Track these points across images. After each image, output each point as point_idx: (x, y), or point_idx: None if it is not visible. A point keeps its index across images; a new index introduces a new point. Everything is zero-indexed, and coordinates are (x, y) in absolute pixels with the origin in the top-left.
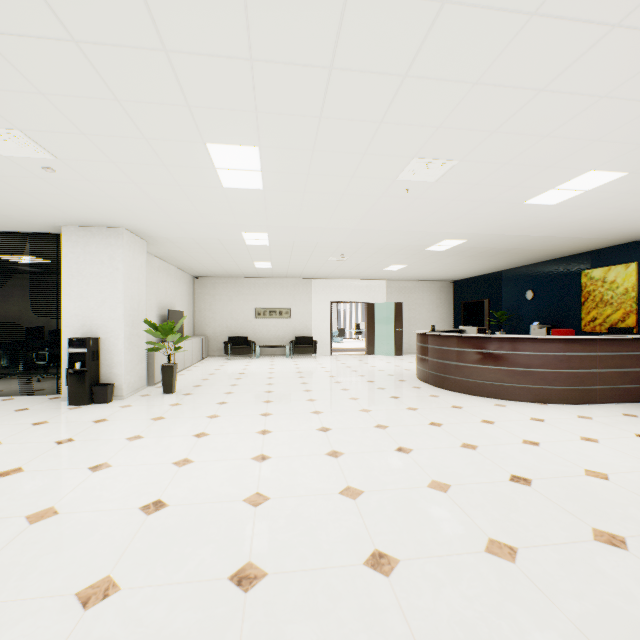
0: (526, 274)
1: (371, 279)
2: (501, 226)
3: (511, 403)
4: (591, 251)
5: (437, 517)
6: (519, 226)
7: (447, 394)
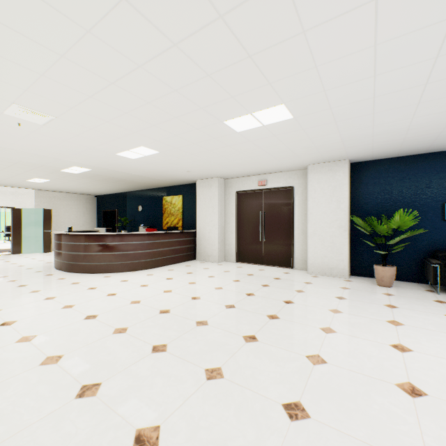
0: (139, 196)
1: (18, 187)
2: (110, 165)
3: (116, 274)
4: (167, 187)
5: (12, 359)
6: (122, 167)
7: (74, 276)
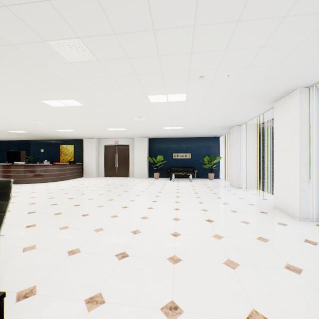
0: (41, 143)
1: None
2: (44, 132)
3: (48, 183)
4: (63, 139)
5: (54, 194)
6: (49, 132)
7: (25, 184)
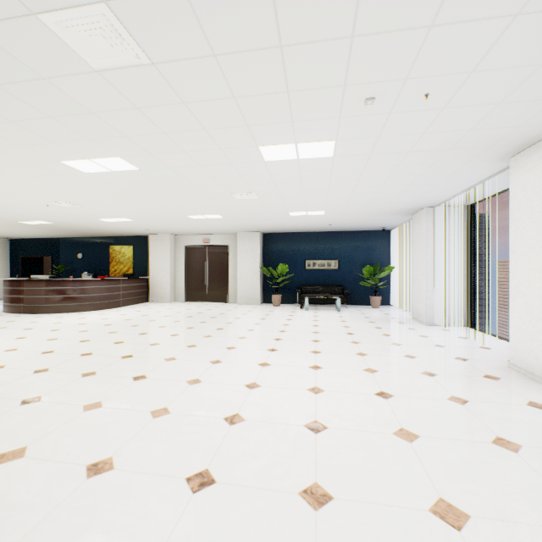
0: (79, 243)
1: None
2: (80, 222)
3: (86, 312)
4: (115, 237)
5: (91, 334)
6: (89, 224)
7: (47, 315)
